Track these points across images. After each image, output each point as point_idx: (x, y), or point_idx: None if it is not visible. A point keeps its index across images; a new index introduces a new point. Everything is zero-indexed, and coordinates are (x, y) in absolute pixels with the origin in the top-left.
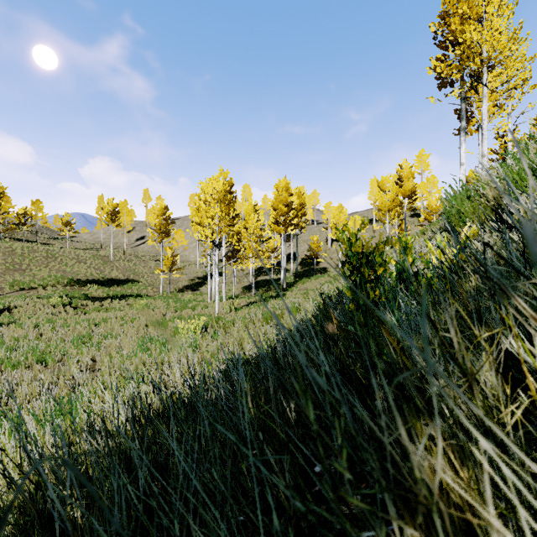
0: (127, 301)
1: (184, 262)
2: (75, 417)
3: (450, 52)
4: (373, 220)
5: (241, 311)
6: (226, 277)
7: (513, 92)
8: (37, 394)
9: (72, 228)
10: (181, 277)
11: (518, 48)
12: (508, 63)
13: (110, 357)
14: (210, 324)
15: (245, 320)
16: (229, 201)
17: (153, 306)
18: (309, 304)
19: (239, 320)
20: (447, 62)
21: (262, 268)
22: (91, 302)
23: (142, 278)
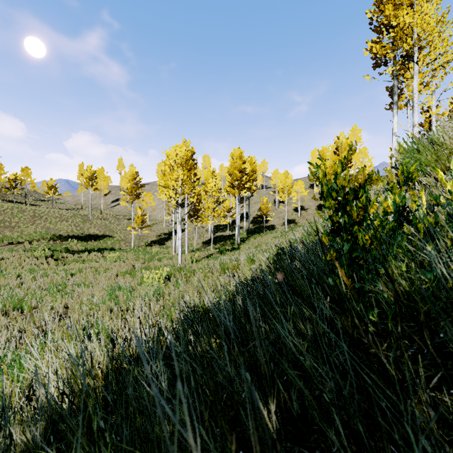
0: (102, 254)
1: (152, 220)
2: (24, 373)
3: (384, 35)
4: (314, 185)
5: (201, 262)
6: (189, 233)
7: (438, 72)
8: (4, 342)
9: (56, 191)
10: (150, 233)
11: (445, 30)
12: (437, 43)
13: (81, 304)
14: (173, 274)
15: (204, 271)
16: (191, 167)
17: (125, 258)
18: (262, 255)
19: (199, 270)
20: (382, 44)
21: (219, 226)
22: (71, 255)
23: (116, 234)
